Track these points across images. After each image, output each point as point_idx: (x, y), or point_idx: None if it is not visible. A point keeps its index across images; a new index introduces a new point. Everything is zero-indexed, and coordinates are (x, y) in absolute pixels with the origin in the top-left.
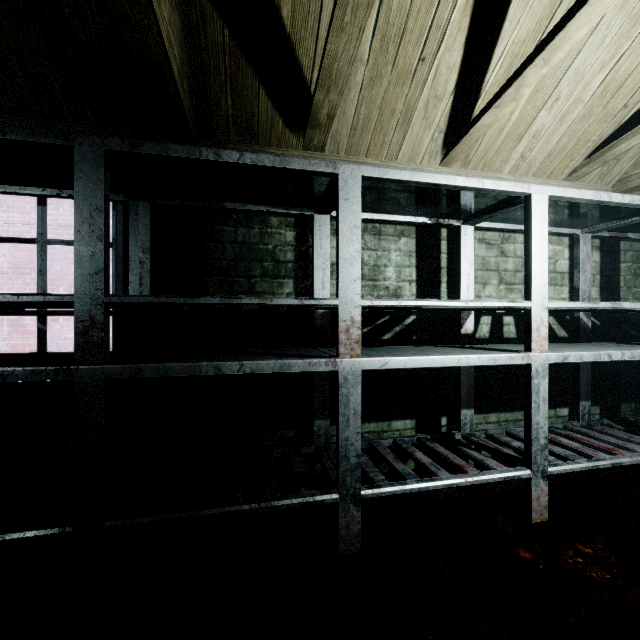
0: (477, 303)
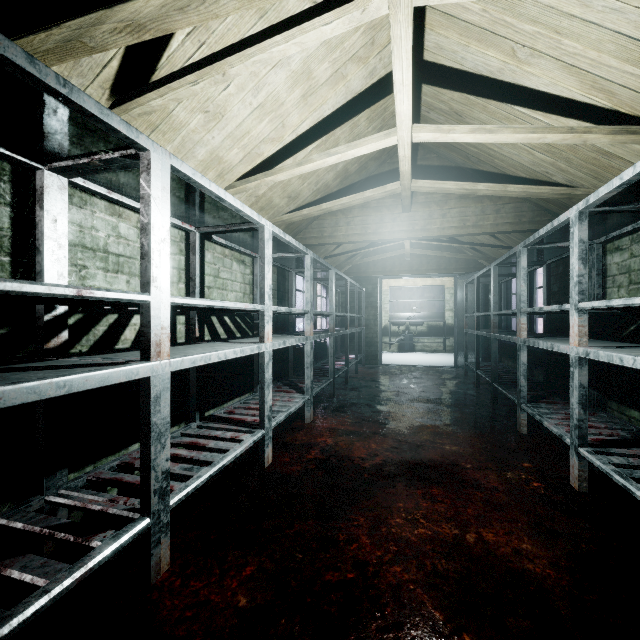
0: (548, 308)
